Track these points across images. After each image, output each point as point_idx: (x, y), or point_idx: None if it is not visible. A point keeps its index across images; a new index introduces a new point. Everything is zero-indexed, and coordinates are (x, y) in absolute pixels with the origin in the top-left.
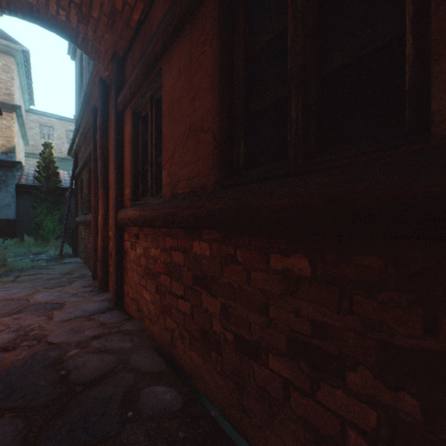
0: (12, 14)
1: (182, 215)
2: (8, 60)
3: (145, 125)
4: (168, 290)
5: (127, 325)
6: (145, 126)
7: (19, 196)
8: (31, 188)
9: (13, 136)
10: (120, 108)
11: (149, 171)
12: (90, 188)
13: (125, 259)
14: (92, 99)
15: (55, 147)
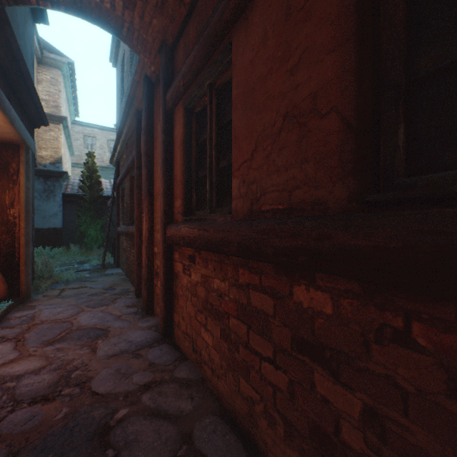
0: (54, 8)
1: (278, 245)
2: (55, 73)
3: (200, 122)
4: (243, 342)
5: (181, 369)
6: (200, 124)
7: (65, 206)
8: (76, 197)
9: (60, 147)
10: (169, 105)
11: (207, 178)
12: (132, 197)
13: (175, 283)
14: (135, 101)
15: (97, 156)
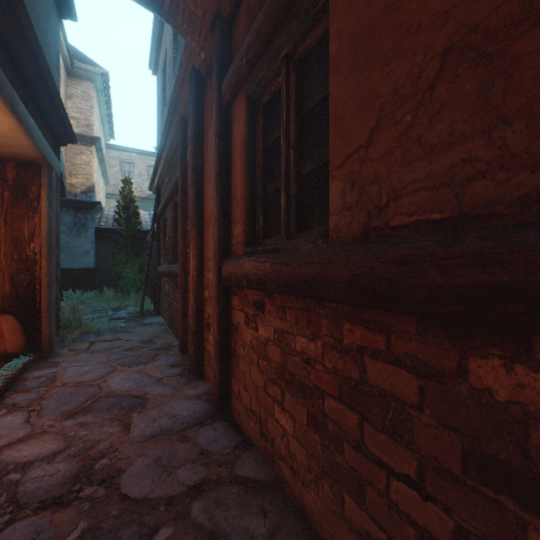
0: None
1: (441, 283)
2: (87, 86)
3: (269, 117)
4: (352, 441)
5: (244, 462)
6: (269, 119)
7: (98, 242)
8: (111, 232)
9: (92, 173)
10: (225, 97)
11: (283, 191)
12: (176, 229)
13: (234, 339)
14: (179, 106)
15: (135, 185)
